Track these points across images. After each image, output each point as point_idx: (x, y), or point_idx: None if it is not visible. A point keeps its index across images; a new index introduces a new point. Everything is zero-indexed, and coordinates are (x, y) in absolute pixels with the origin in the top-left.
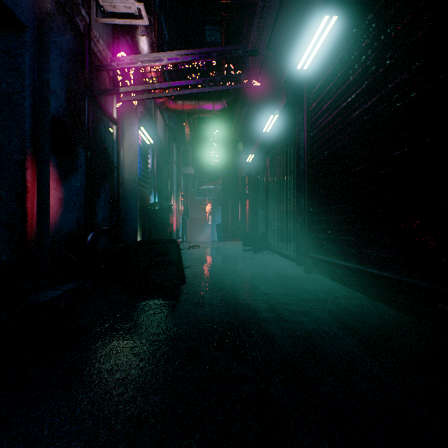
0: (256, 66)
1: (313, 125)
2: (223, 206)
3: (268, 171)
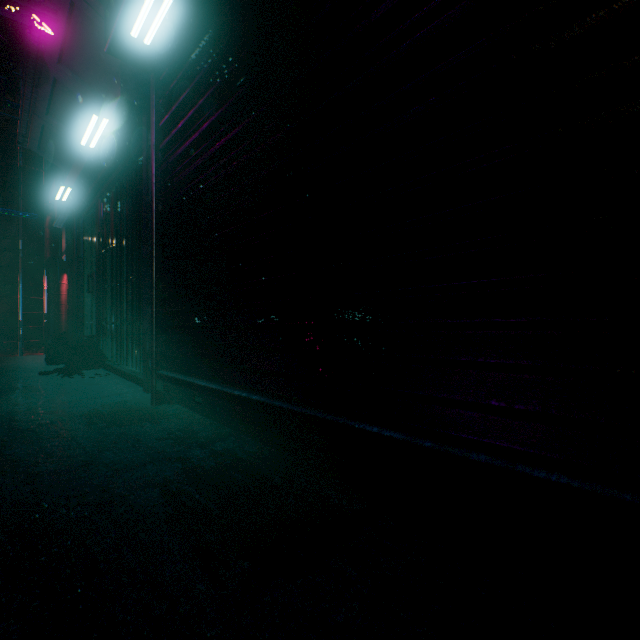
0: (59, 3)
1: (167, 152)
2: (1, 283)
3: (102, 224)
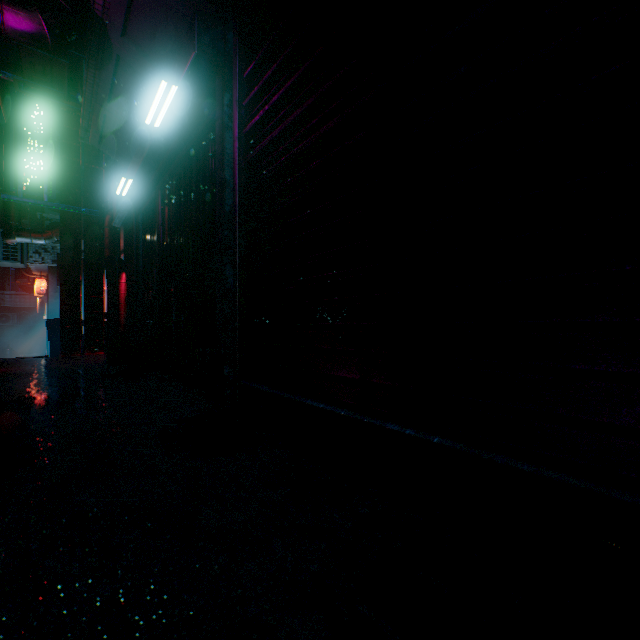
0: None
1: (254, 107)
2: (64, 282)
3: (163, 216)
